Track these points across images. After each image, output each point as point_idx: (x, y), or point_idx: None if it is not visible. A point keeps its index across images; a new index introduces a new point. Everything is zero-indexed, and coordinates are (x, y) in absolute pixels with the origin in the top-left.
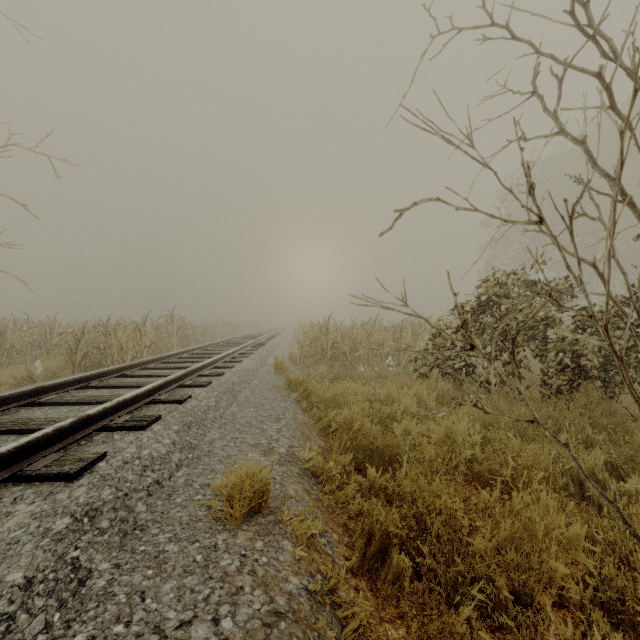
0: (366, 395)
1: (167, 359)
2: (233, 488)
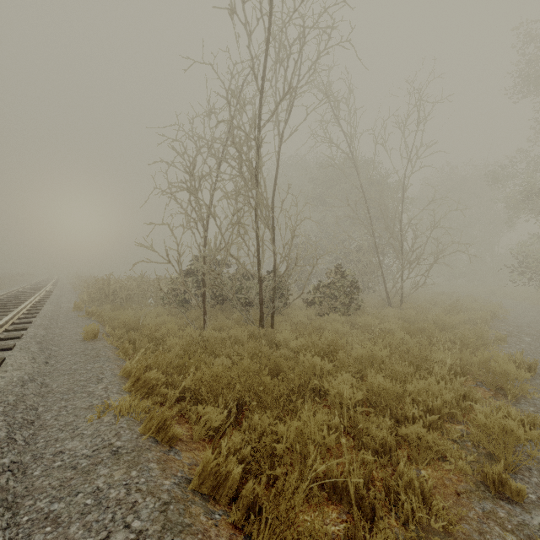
0: (134, 316)
1: None
2: (89, 330)
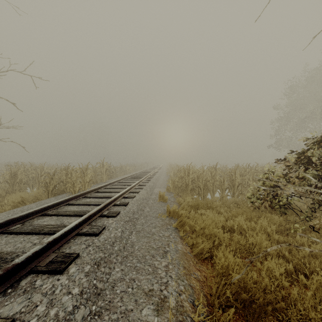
0: (220, 222)
1: (97, 190)
2: None
